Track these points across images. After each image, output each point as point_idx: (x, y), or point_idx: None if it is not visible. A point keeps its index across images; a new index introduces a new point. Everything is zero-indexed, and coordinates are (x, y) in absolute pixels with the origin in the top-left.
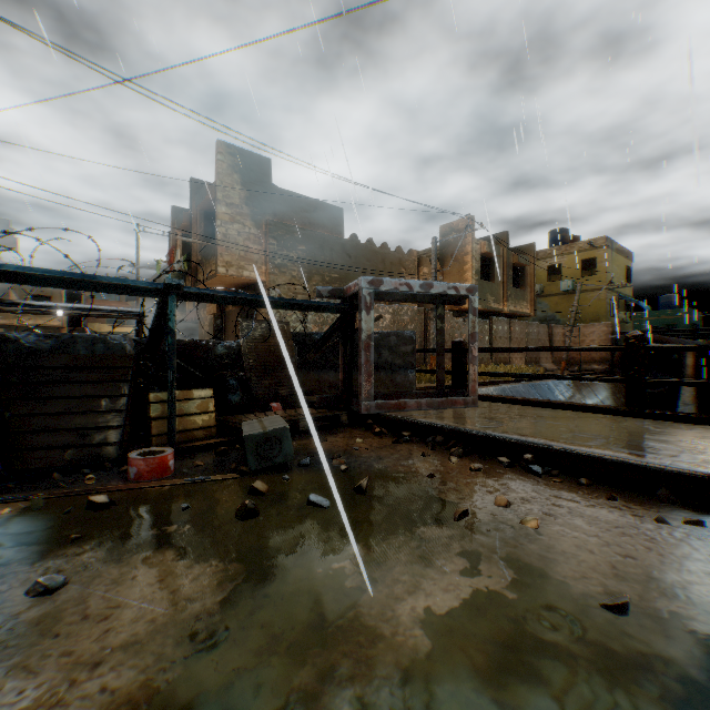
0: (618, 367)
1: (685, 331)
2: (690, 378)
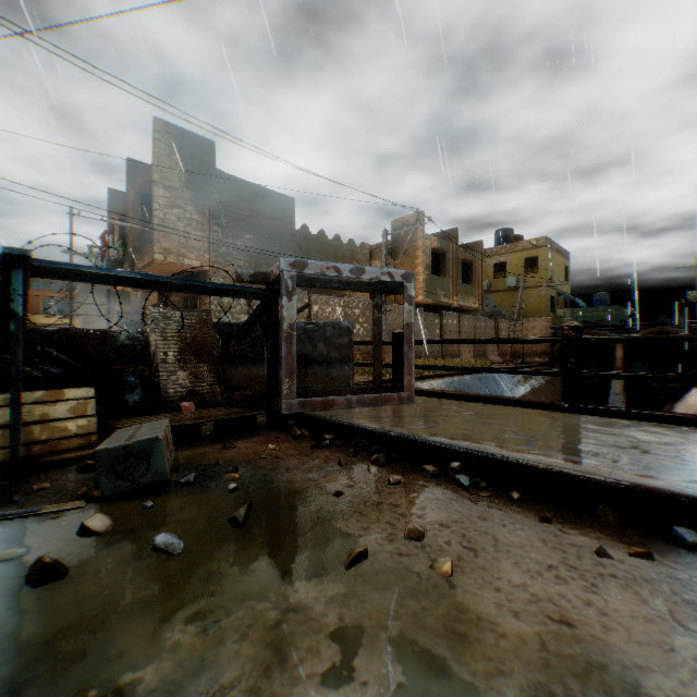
0: (557, 360)
1: (615, 326)
2: (620, 370)
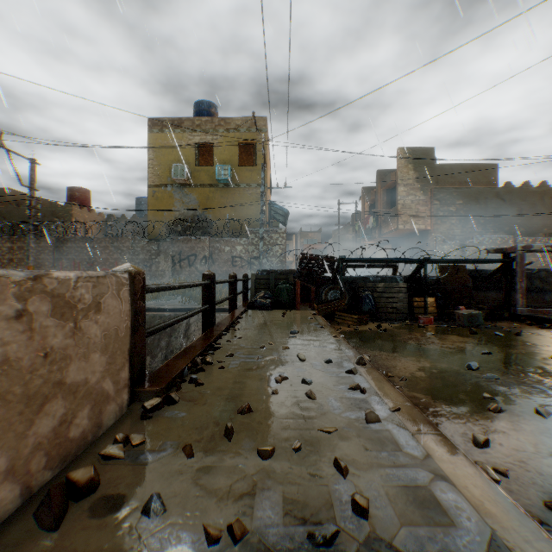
0: None
1: None
2: None
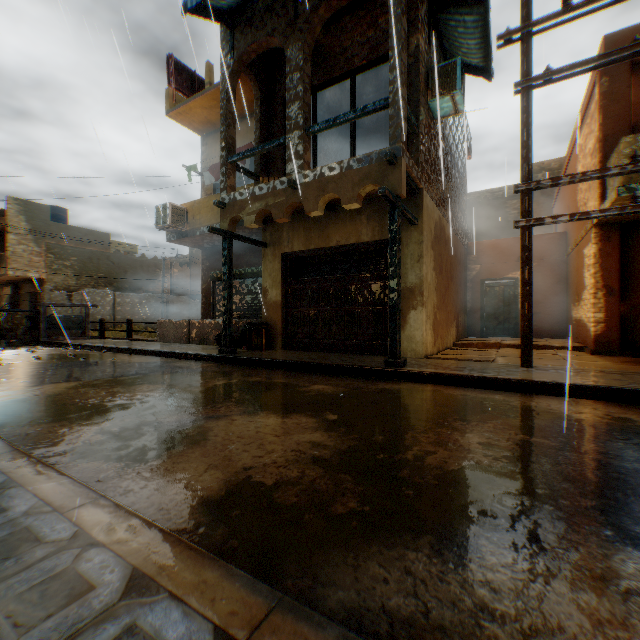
0: None
1: None
2: None
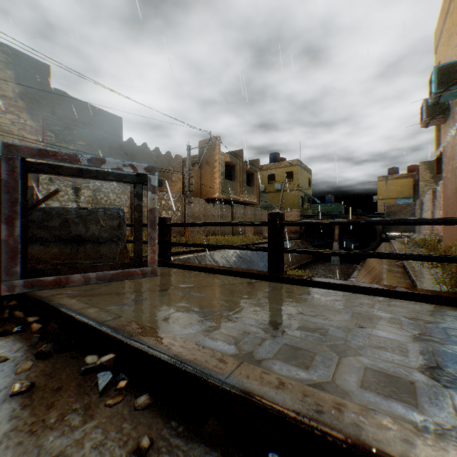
0: (304, 236)
1: (335, 215)
2: (338, 241)
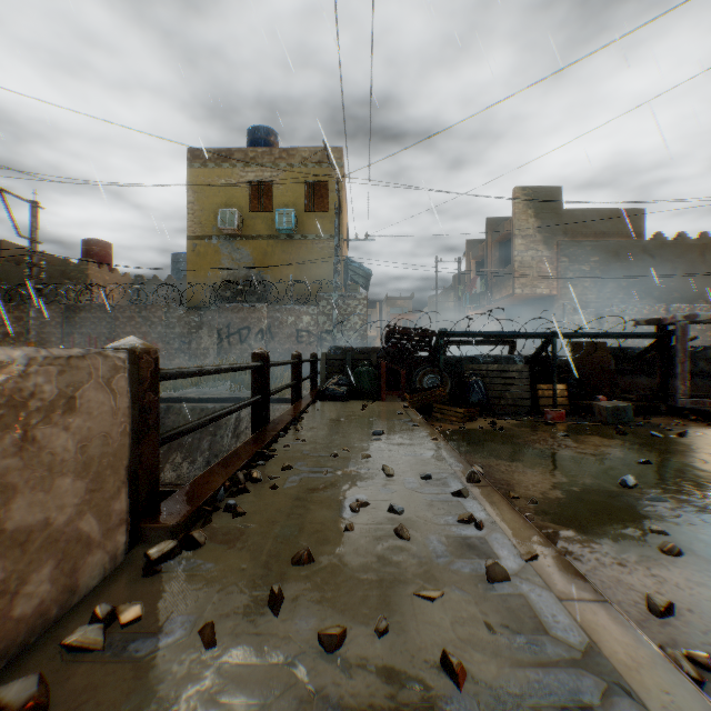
0: None
1: None
2: None
